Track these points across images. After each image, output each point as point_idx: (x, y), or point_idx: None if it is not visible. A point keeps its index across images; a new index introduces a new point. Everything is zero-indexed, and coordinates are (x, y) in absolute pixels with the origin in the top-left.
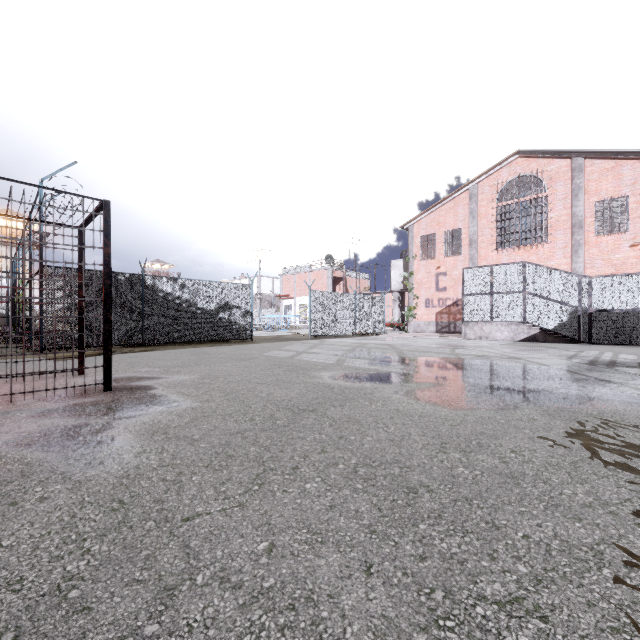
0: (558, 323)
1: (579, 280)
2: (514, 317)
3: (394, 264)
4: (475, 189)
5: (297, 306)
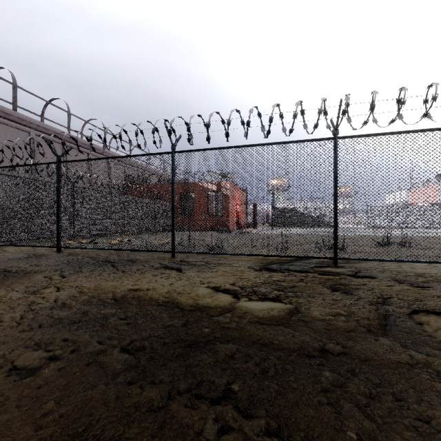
0: None
1: None
2: None
3: None
4: None
5: None
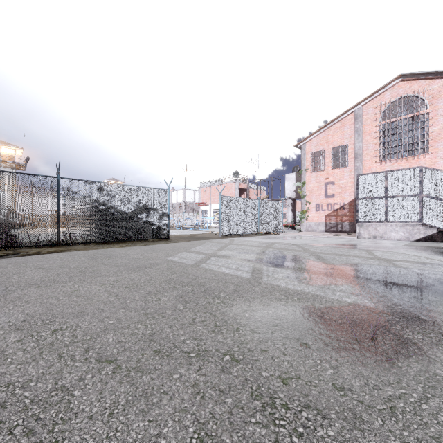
0: None
1: None
2: (409, 218)
3: (288, 177)
4: (360, 111)
5: (211, 211)
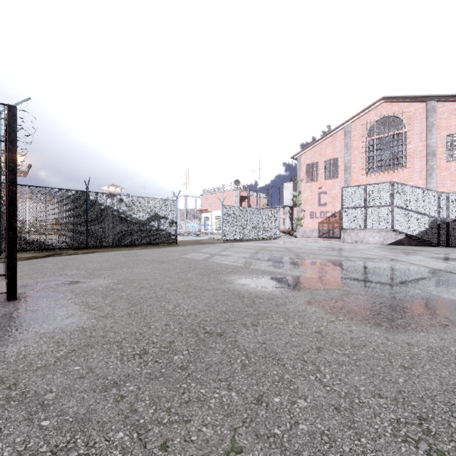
0: (420, 230)
1: (438, 196)
2: (384, 225)
3: (286, 186)
4: (349, 127)
5: (213, 217)
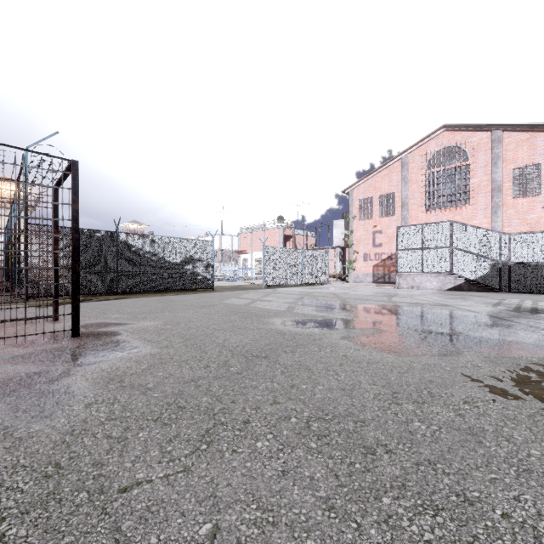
0: (481, 274)
1: (499, 237)
2: (442, 269)
3: (336, 224)
4: (407, 158)
5: (253, 260)
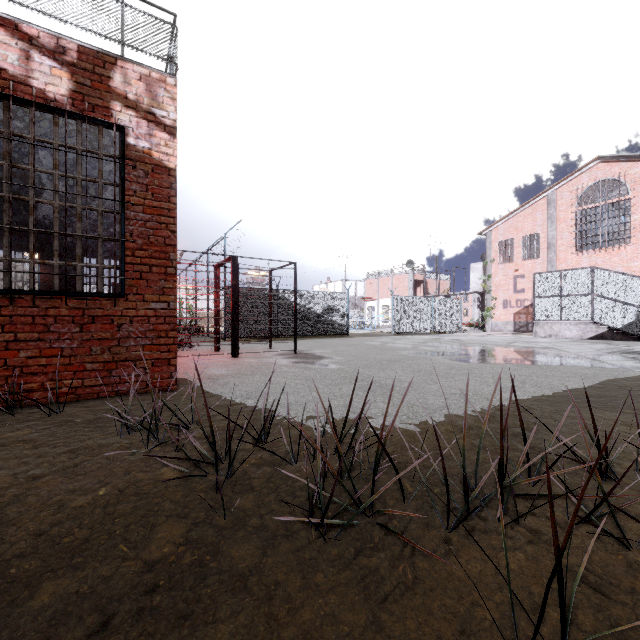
0: (626, 323)
1: None
2: (582, 317)
3: (473, 267)
4: (554, 195)
5: (380, 307)
